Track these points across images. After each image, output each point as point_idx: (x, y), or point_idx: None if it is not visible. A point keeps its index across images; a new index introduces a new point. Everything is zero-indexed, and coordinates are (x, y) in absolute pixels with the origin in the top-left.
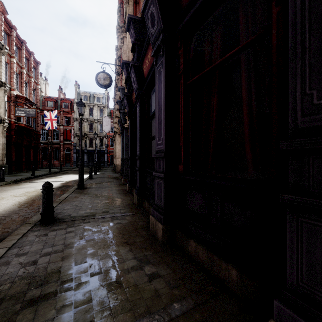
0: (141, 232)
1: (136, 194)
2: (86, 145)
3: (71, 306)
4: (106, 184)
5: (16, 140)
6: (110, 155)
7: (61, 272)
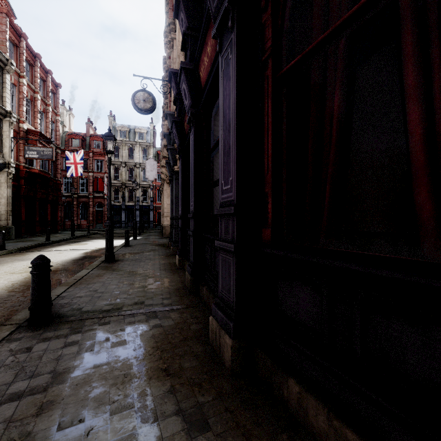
0: (194, 346)
1: (189, 274)
2: (124, 199)
3: None
4: (147, 254)
5: (27, 192)
6: (157, 212)
7: None
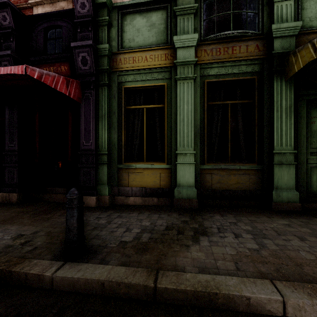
0: None
1: None
2: None
3: None
4: None
5: None
6: None
7: None
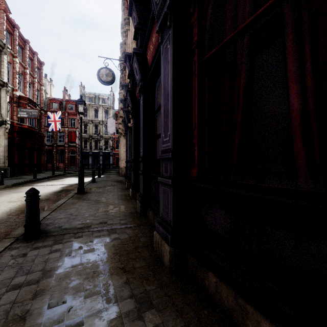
0: (143, 252)
1: (139, 202)
2: (91, 147)
3: None
4: (108, 188)
5: (19, 142)
6: (115, 157)
7: (25, 322)
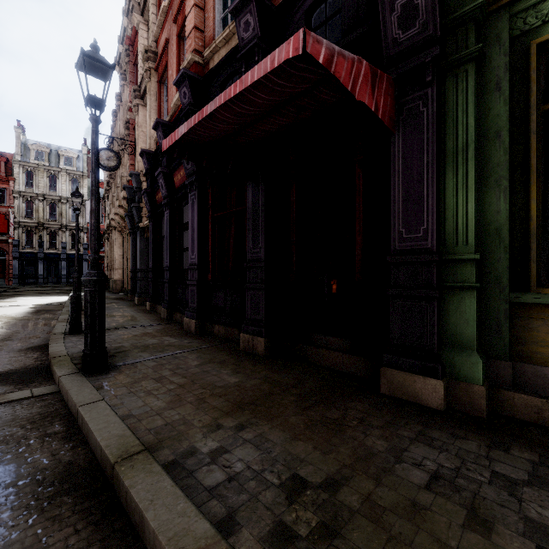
0: (177, 331)
1: (165, 308)
2: (42, 245)
3: (144, 351)
4: (111, 305)
5: None
6: None
7: (125, 346)
